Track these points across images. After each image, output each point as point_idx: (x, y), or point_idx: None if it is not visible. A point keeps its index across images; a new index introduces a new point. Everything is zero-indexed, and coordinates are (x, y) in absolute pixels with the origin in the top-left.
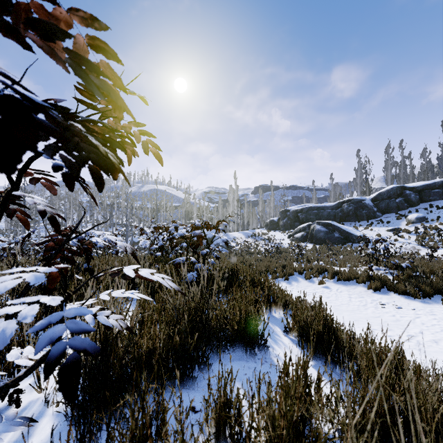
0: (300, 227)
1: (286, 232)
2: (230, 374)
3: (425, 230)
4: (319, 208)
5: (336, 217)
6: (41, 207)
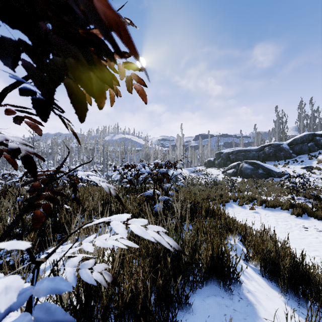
0: (231, 165)
1: (220, 169)
2: (209, 314)
3: None
4: (246, 151)
5: (259, 157)
6: (15, 144)
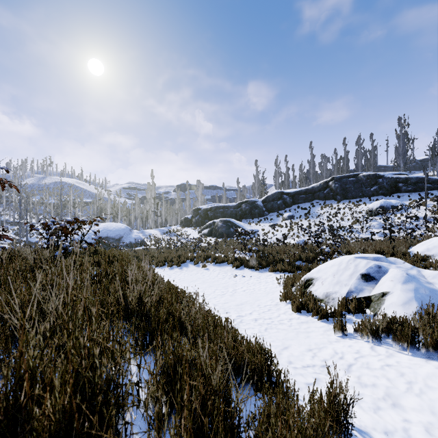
0: (207, 223)
1: (198, 229)
2: None
3: (291, 225)
4: (224, 207)
5: (237, 215)
6: None
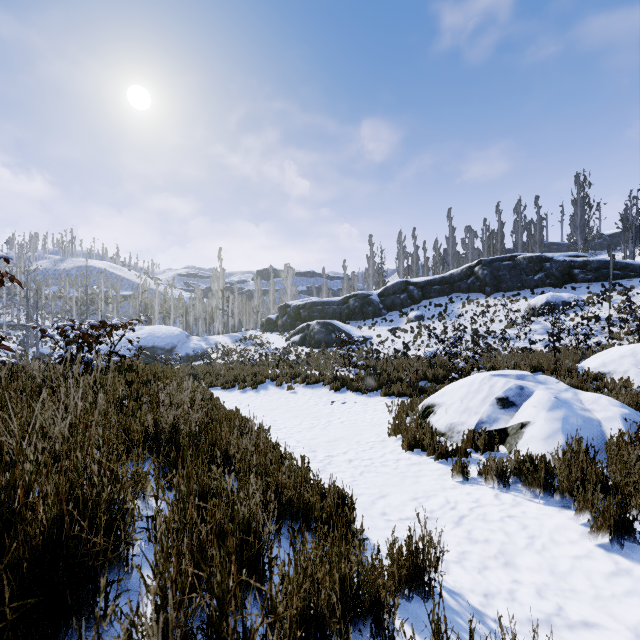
0: (298, 327)
1: (285, 334)
2: None
3: (419, 330)
4: (324, 304)
5: (342, 314)
6: None
